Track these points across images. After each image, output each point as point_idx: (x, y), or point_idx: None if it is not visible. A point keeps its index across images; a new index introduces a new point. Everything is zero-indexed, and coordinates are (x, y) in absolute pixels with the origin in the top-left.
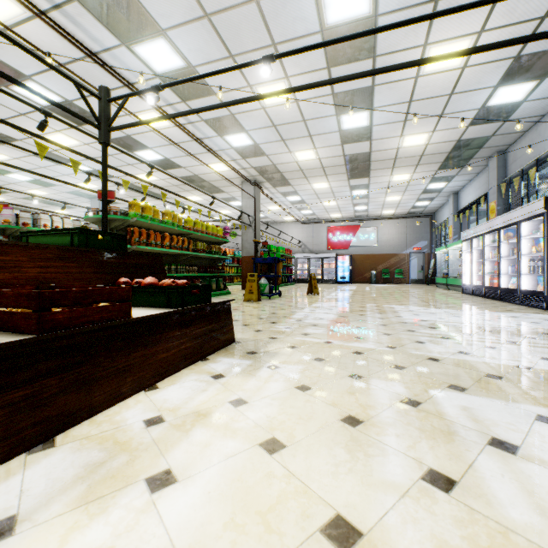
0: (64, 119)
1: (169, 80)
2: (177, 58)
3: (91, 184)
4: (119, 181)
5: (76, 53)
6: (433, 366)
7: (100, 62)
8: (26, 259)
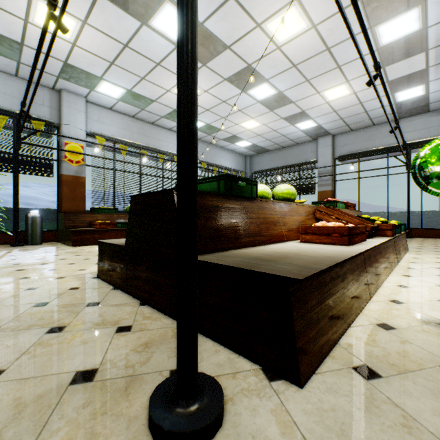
0: None
1: None
2: None
3: None
4: None
5: None
6: (76, 258)
7: None
8: None
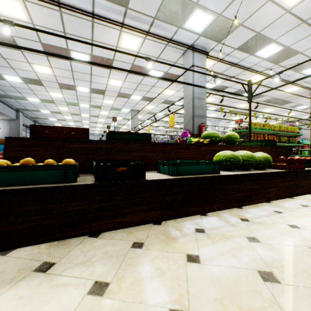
0: (213, 92)
1: (270, 58)
2: (278, 47)
3: (213, 114)
4: (226, 111)
5: (228, 67)
6: None
7: (237, 65)
8: (255, 150)
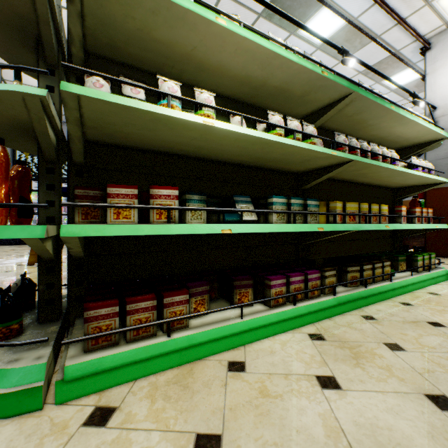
0: None
1: (314, 1)
2: (307, 33)
3: None
4: None
5: None
6: None
7: None
8: None
